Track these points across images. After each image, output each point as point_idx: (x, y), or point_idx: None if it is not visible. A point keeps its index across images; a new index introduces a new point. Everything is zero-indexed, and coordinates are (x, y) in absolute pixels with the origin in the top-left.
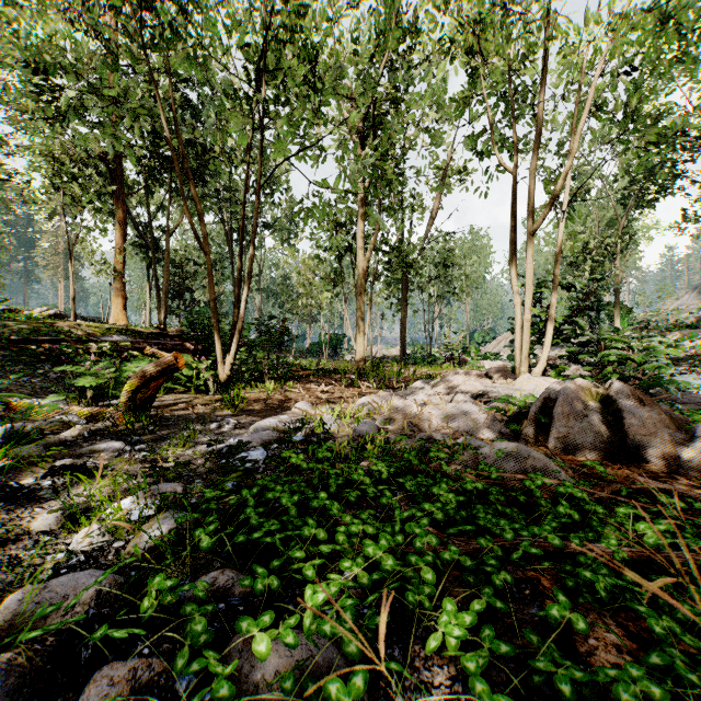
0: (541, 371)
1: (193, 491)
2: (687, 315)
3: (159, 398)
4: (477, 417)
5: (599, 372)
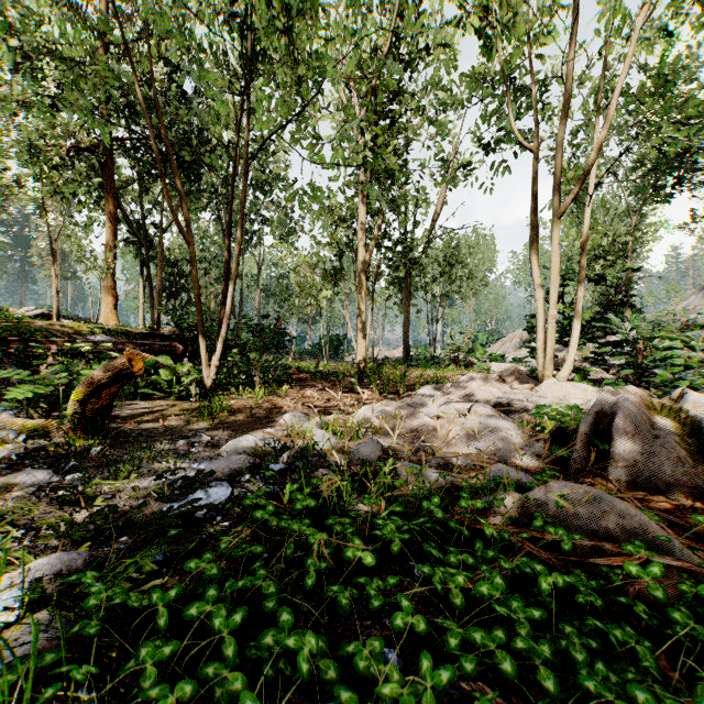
0: (567, 375)
1: (107, 561)
2: (695, 316)
3: (133, 405)
4: (506, 435)
5: (638, 377)
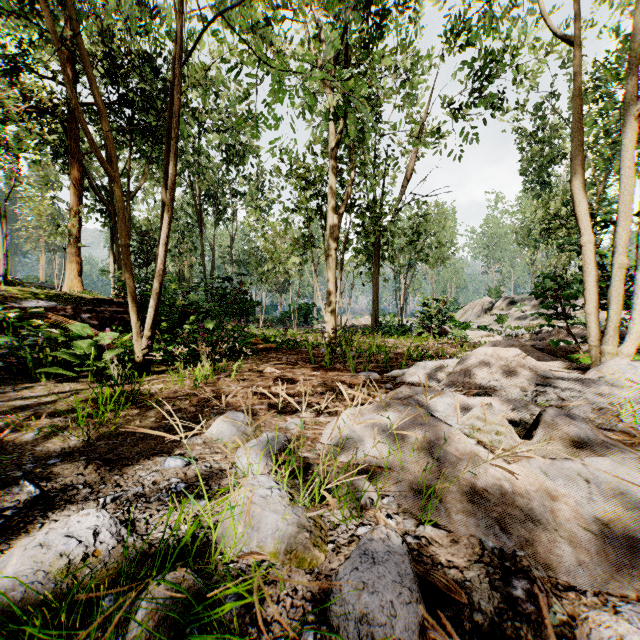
0: (633, 352)
1: None
2: None
3: (23, 391)
4: None
5: None
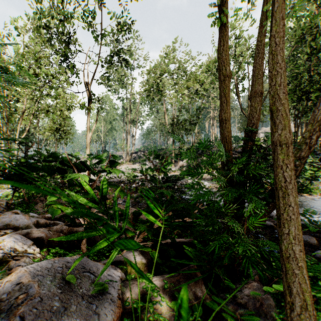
0: None
1: None
2: None
3: None
4: None
5: None
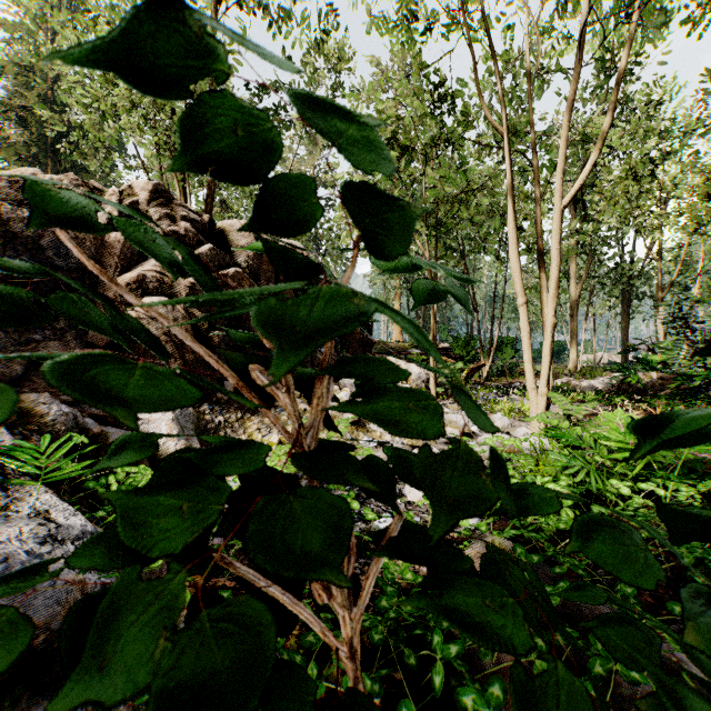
0: None
1: None
2: None
3: None
4: (601, 385)
5: None
